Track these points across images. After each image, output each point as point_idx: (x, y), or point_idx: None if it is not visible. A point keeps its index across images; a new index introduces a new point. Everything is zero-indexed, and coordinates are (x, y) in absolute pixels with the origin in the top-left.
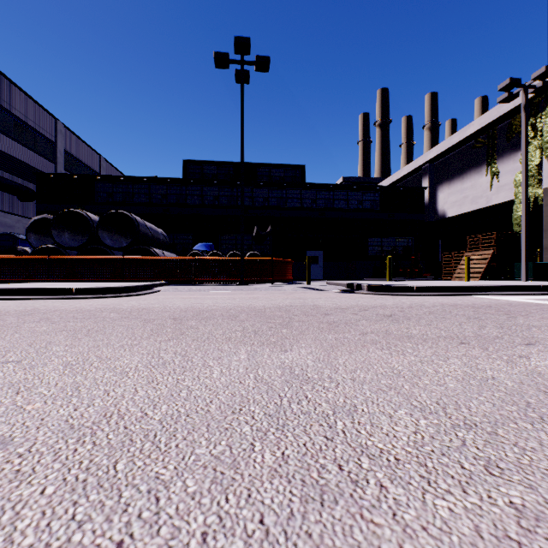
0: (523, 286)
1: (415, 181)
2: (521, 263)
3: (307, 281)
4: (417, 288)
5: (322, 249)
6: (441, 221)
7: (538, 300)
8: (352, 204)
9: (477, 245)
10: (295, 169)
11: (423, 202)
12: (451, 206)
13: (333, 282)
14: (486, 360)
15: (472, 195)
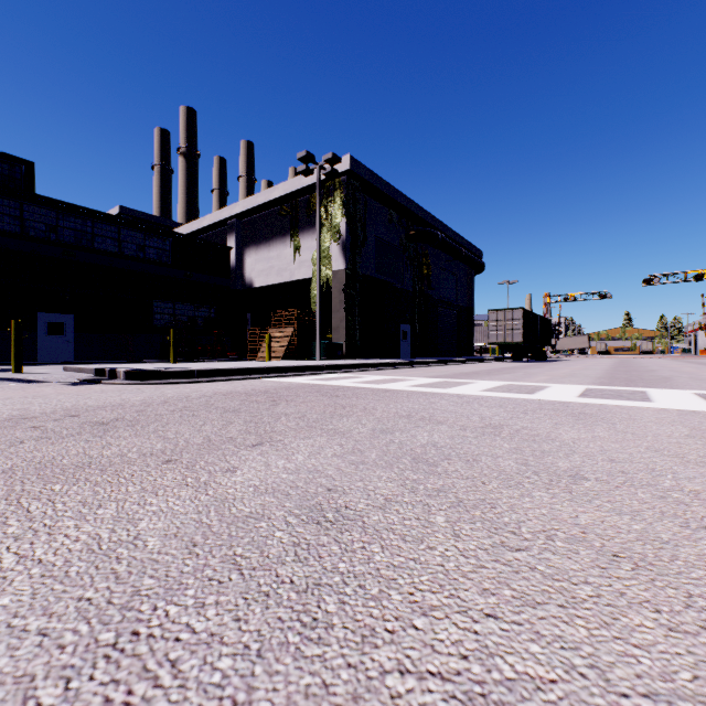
0: (311, 366)
1: (221, 236)
2: (316, 342)
3: (15, 366)
4: (199, 373)
5: (72, 312)
6: (249, 291)
7: (316, 381)
8: (128, 248)
9: (281, 321)
10: (12, 163)
11: (229, 265)
12: (259, 275)
13: (74, 366)
14: (170, 491)
15: (278, 266)
